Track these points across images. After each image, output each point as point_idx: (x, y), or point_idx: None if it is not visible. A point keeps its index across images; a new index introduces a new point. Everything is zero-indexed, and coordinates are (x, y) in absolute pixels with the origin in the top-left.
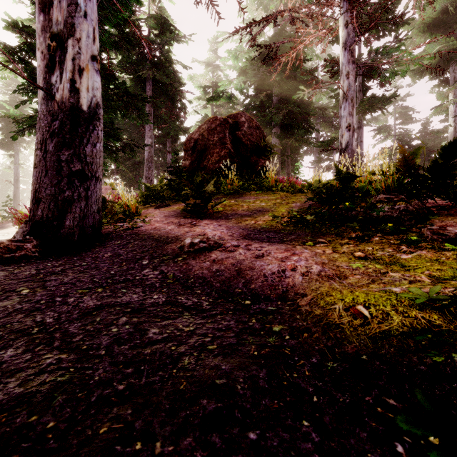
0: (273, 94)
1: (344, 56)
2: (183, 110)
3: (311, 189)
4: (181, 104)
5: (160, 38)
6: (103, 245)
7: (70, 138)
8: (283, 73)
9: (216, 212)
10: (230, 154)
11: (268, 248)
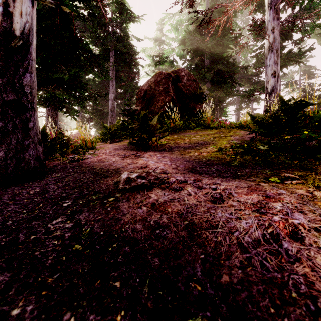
0: (205, 58)
1: (270, 14)
2: (137, 73)
3: (254, 122)
4: (136, 68)
5: (119, 17)
6: (41, 177)
7: (3, 65)
8: (213, 40)
9: (160, 145)
10: (172, 100)
11: (225, 185)
